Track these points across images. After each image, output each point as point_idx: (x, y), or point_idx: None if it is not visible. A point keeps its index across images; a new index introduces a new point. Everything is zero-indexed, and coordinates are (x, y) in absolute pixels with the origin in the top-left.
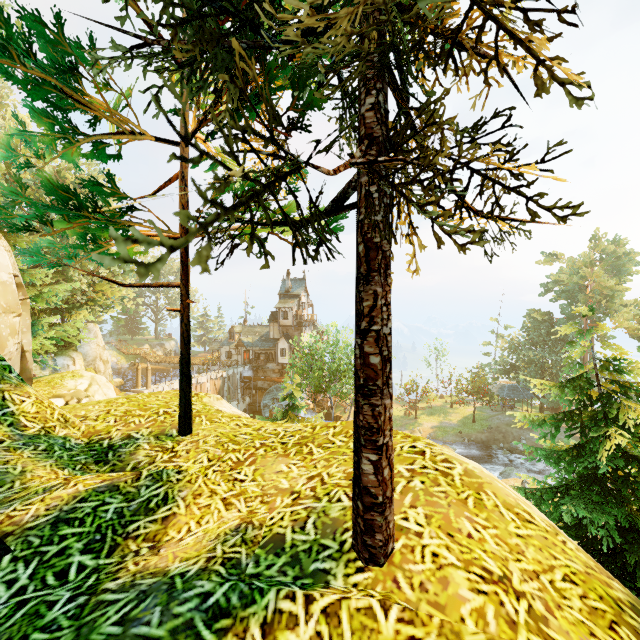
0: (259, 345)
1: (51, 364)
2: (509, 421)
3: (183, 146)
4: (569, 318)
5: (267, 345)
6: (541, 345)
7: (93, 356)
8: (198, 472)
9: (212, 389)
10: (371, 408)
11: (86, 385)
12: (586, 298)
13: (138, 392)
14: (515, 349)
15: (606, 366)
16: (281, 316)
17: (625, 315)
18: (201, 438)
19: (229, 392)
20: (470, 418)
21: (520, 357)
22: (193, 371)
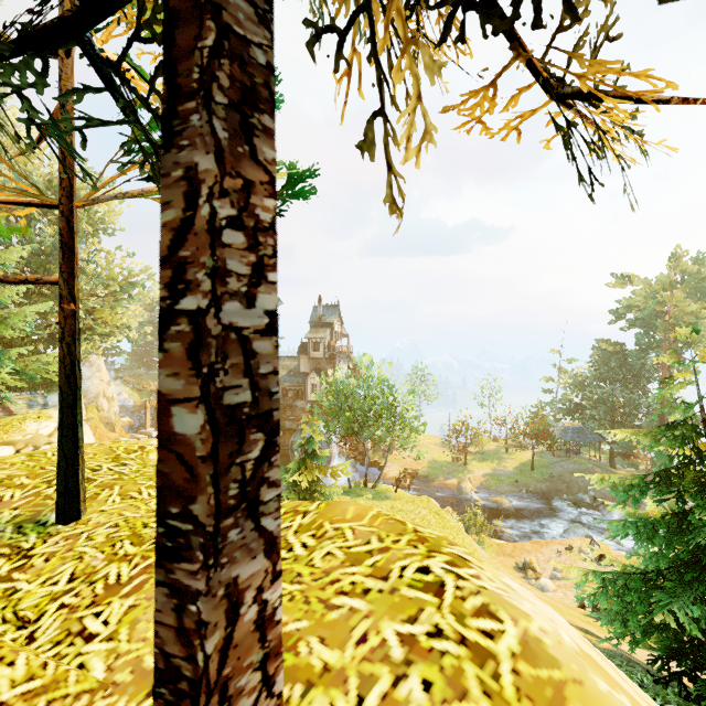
0: (287, 380)
1: (40, 402)
2: (574, 469)
3: (62, 55)
4: (645, 349)
5: (296, 380)
6: (611, 381)
7: (95, 392)
8: (33, 608)
9: None
10: (174, 601)
11: (52, 429)
12: (665, 326)
13: (146, 434)
14: (581, 385)
15: None
16: (311, 347)
17: None
18: (88, 529)
19: None
20: (528, 465)
21: (586, 395)
22: None
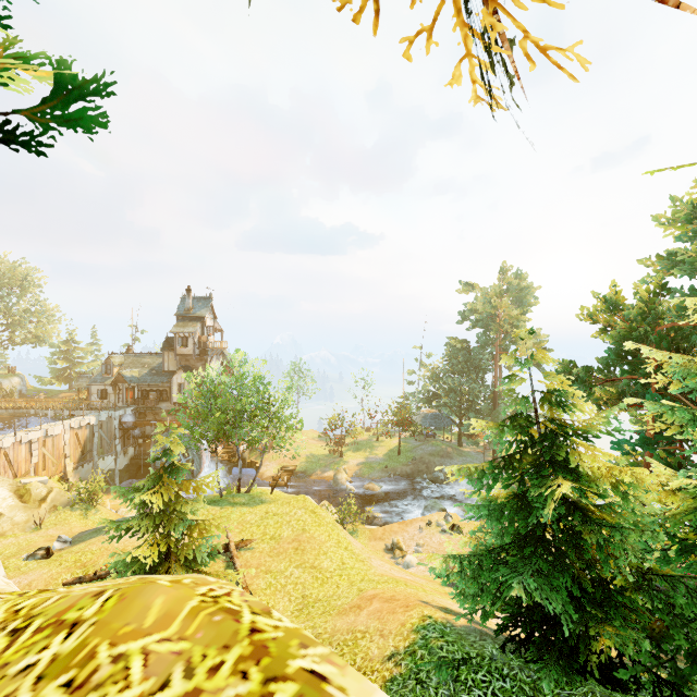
0: (148, 380)
1: None
2: (432, 451)
3: None
4: (483, 346)
5: (159, 380)
6: (460, 373)
7: None
8: None
9: (73, 443)
10: None
11: None
12: (497, 327)
13: None
14: (437, 377)
15: (546, 400)
16: (178, 343)
17: (527, 343)
18: None
19: (101, 444)
20: (396, 451)
21: (441, 385)
22: (46, 419)
